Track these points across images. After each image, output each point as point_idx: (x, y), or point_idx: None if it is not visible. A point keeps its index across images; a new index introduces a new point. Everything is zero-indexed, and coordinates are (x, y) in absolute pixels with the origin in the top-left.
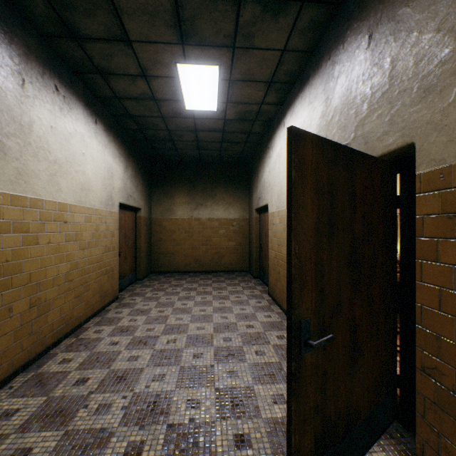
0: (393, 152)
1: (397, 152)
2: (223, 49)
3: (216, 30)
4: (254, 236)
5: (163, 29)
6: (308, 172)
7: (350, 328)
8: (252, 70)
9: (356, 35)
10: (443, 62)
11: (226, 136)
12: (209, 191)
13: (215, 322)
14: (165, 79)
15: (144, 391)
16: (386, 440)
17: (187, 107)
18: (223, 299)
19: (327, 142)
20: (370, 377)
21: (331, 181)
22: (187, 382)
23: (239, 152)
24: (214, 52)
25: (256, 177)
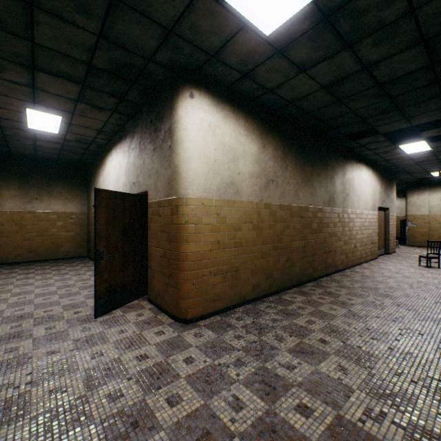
0: (145, 192)
1: (146, 192)
2: (66, 112)
3: (61, 105)
4: (93, 227)
5: (20, 95)
6: (103, 202)
7: (123, 256)
8: (87, 124)
9: (137, 137)
10: (152, 169)
11: (65, 147)
12: (46, 186)
13: (58, 285)
14: (13, 111)
15: (11, 315)
16: (142, 299)
17: (29, 126)
18: (63, 275)
19: (112, 191)
20: (134, 275)
21: (114, 204)
22: (42, 307)
23: (78, 158)
24: (59, 111)
25: (94, 181)
